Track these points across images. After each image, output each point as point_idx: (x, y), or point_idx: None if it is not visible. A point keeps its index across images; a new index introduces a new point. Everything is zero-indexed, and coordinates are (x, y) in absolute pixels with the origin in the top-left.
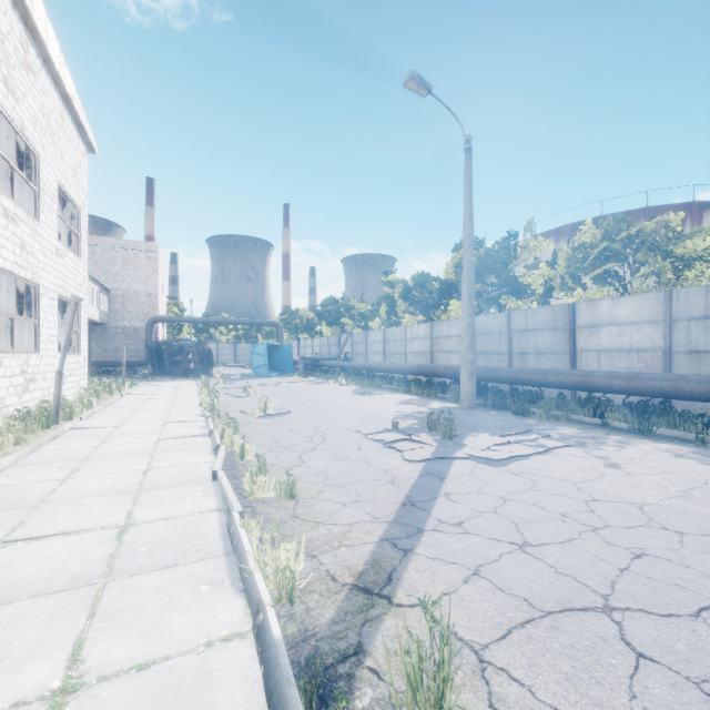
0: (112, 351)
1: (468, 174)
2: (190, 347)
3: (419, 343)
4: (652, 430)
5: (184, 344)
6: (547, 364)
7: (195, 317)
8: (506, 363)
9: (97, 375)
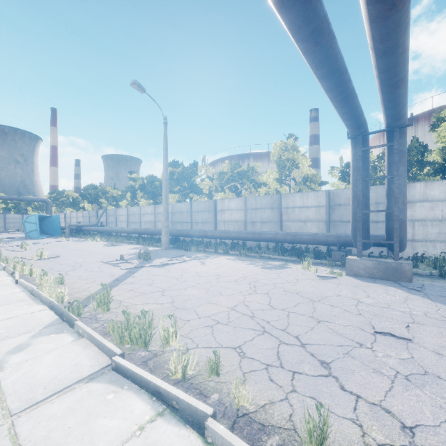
0: None
1: (165, 135)
2: None
3: (148, 216)
4: (228, 252)
5: None
6: (206, 227)
7: None
8: (190, 227)
9: None
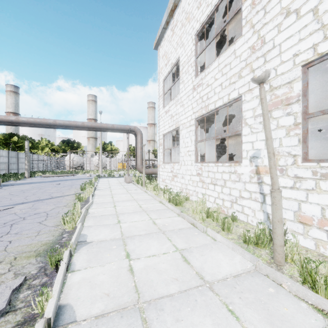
0: None
1: None
2: None
3: None
4: None
5: None
6: None
7: None
8: None
9: None
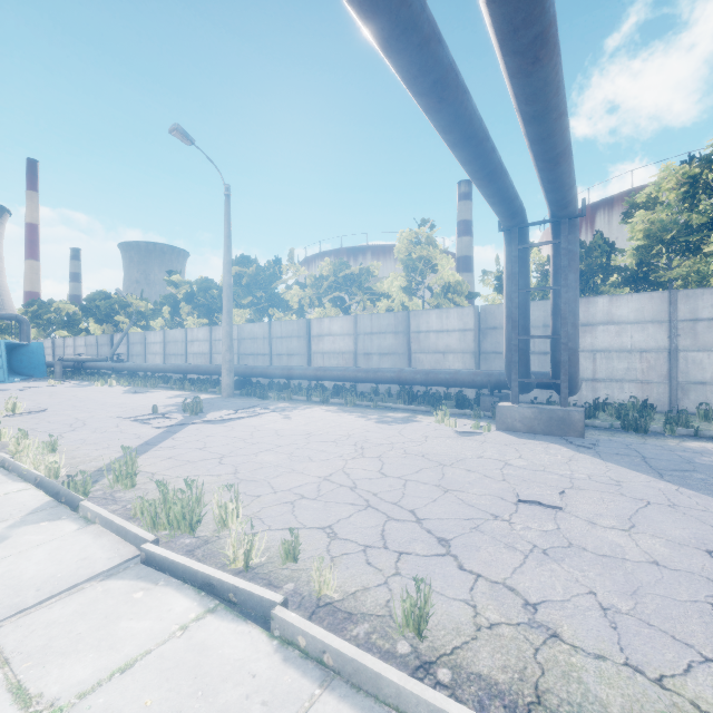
0: None
1: (228, 215)
2: None
3: (200, 345)
4: (328, 400)
5: None
6: (295, 363)
7: None
8: (268, 362)
9: None
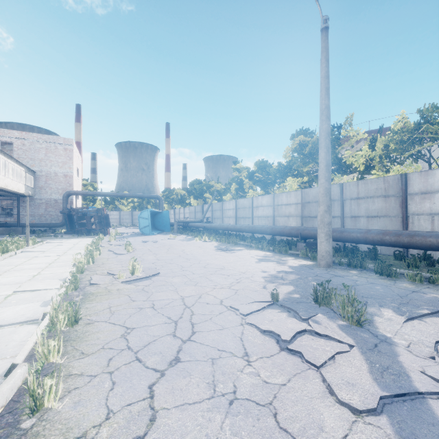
0: (37, 216)
1: (325, 51)
2: (91, 213)
3: (263, 209)
4: None
5: (87, 210)
6: (378, 225)
7: (99, 192)
8: (338, 224)
9: (24, 233)
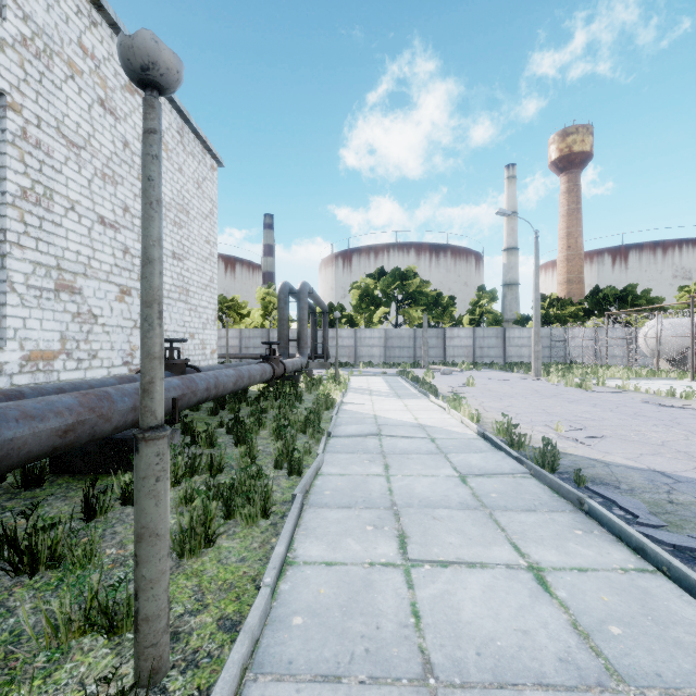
0: None
1: None
2: None
3: None
4: None
5: None
6: None
7: None
8: None
9: None
